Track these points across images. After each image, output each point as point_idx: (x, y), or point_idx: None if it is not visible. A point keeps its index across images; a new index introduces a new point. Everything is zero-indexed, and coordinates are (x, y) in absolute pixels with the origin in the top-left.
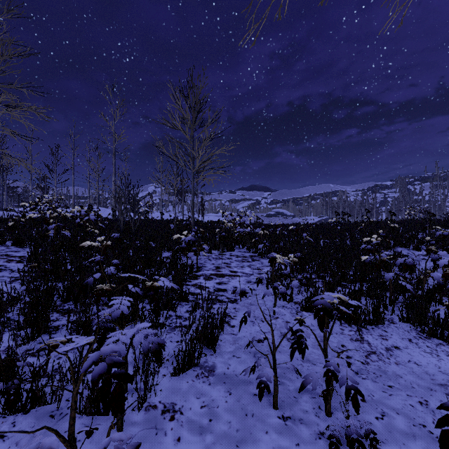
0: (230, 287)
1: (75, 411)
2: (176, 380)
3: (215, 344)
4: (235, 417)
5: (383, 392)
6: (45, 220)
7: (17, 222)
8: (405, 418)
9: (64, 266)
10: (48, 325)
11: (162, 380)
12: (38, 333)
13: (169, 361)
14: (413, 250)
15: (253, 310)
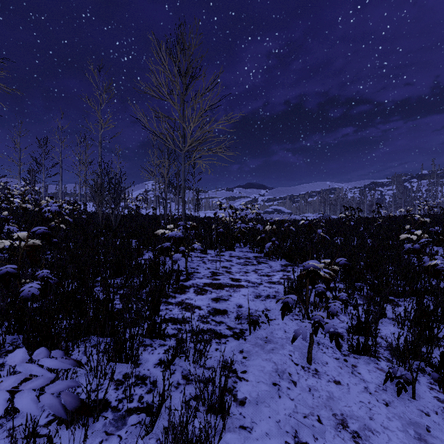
0: (232, 306)
1: None
2: None
3: None
4: None
5: None
6: None
7: None
8: None
9: None
10: None
11: None
12: None
13: None
14: None
15: None
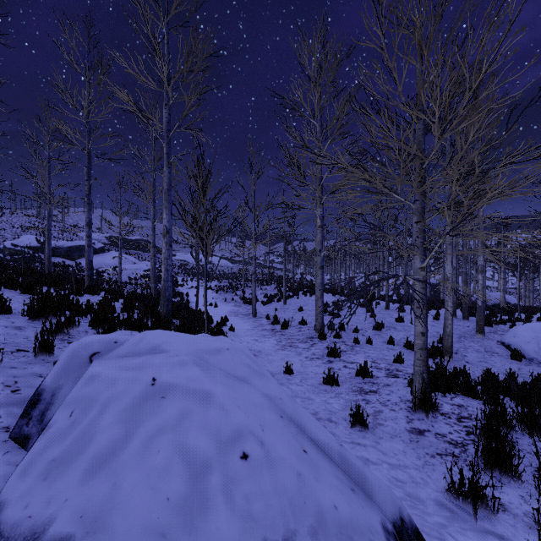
0: None
1: None
2: None
3: None
4: None
5: None
6: None
7: None
8: None
9: None
10: None
11: None
12: None
13: None
14: None
15: None
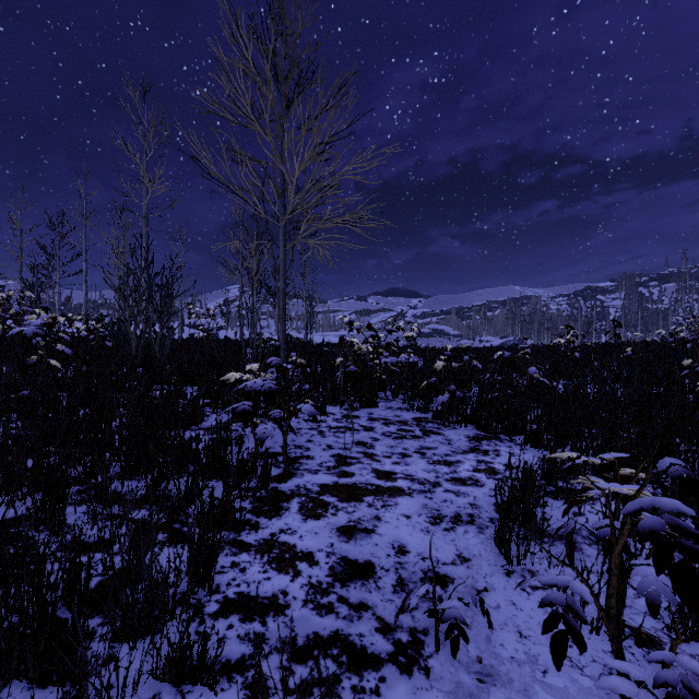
0: (384, 549)
1: None
2: None
3: None
4: None
5: None
6: None
7: None
8: None
9: None
10: None
11: None
12: None
13: None
14: None
15: None
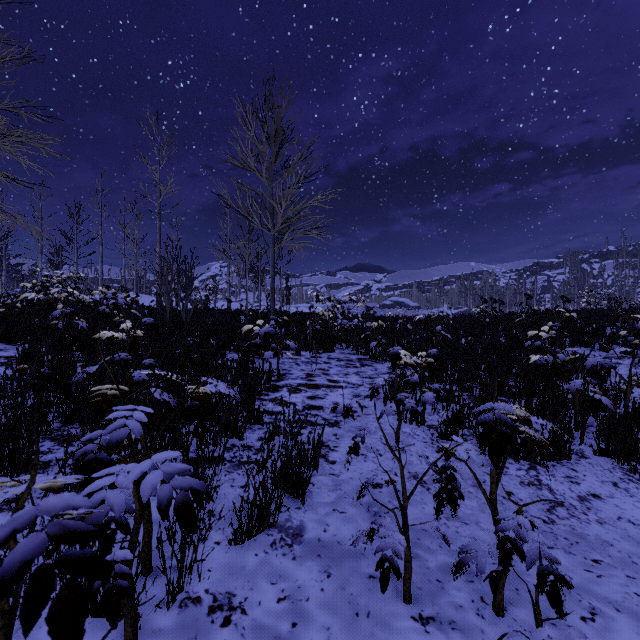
0: (328, 403)
1: (4, 632)
2: (237, 552)
3: (303, 491)
4: (337, 619)
5: (586, 571)
6: (48, 303)
7: (10, 309)
8: (633, 619)
9: (71, 369)
10: (30, 459)
11: (213, 552)
12: (13, 473)
13: (227, 519)
14: (600, 350)
15: (369, 431)
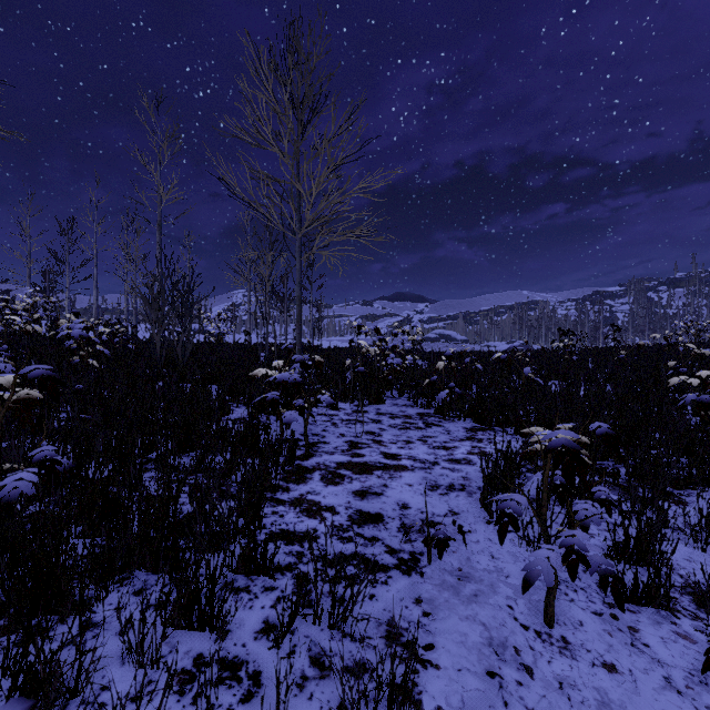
0: (390, 506)
1: None
2: None
3: None
4: None
5: None
6: None
7: None
8: None
9: None
10: None
11: None
12: None
13: None
14: None
15: None
